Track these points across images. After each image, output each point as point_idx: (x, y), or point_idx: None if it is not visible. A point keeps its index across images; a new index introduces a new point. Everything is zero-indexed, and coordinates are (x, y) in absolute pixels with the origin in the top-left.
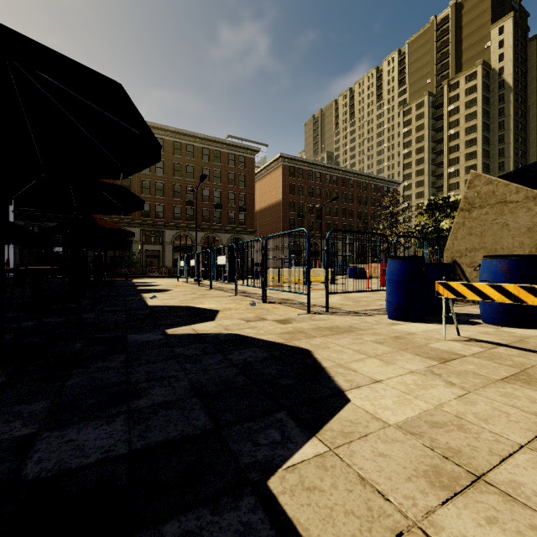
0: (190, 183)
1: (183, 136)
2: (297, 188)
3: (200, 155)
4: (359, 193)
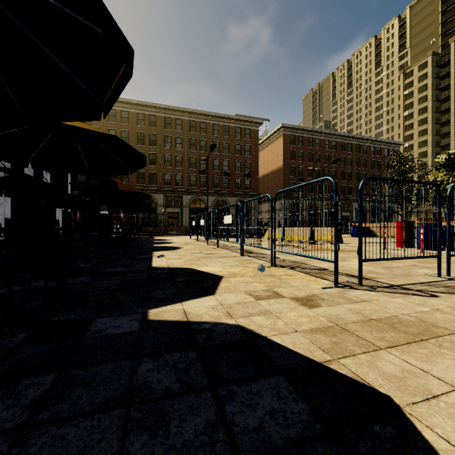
0: (203, 155)
1: (197, 115)
2: (297, 154)
3: (212, 130)
4: (358, 156)
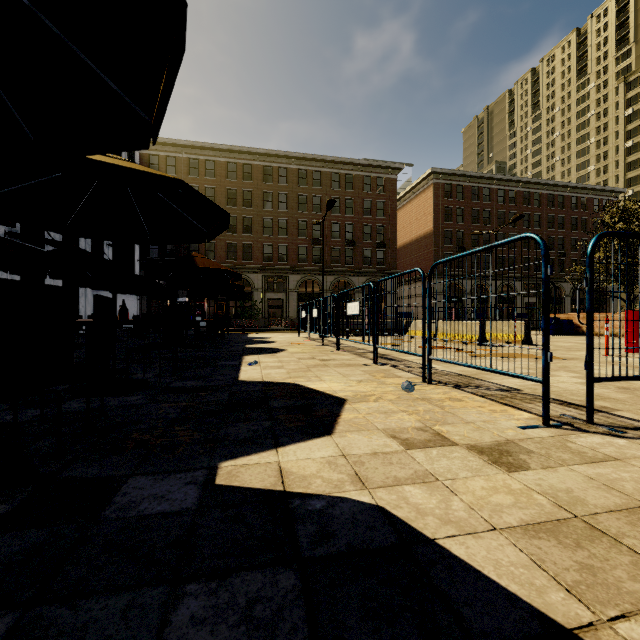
0: (316, 217)
1: (309, 162)
2: (455, 212)
3: (329, 182)
4: (551, 212)
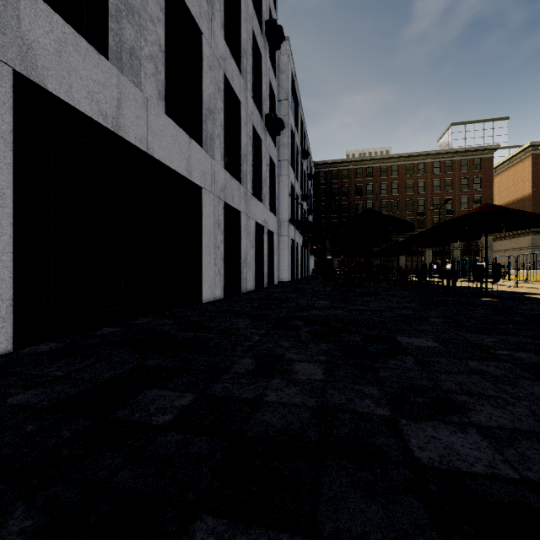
0: (420, 196)
1: (414, 157)
2: None
3: (431, 169)
4: None
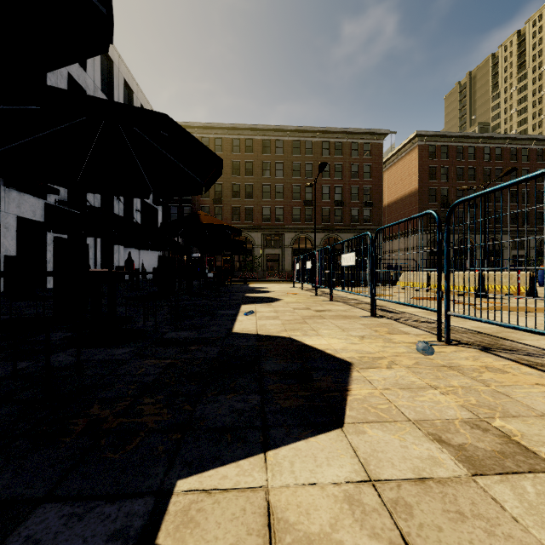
0: (309, 182)
1: (302, 133)
2: (439, 171)
3: (320, 150)
4: (540, 166)
